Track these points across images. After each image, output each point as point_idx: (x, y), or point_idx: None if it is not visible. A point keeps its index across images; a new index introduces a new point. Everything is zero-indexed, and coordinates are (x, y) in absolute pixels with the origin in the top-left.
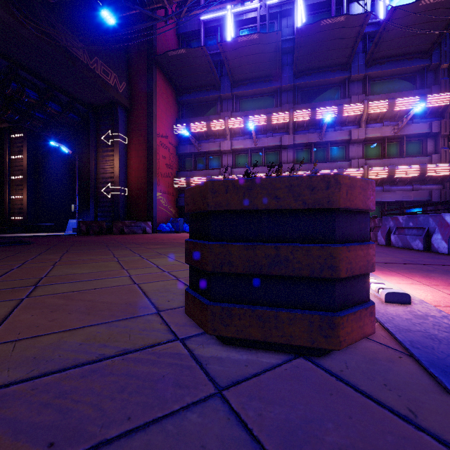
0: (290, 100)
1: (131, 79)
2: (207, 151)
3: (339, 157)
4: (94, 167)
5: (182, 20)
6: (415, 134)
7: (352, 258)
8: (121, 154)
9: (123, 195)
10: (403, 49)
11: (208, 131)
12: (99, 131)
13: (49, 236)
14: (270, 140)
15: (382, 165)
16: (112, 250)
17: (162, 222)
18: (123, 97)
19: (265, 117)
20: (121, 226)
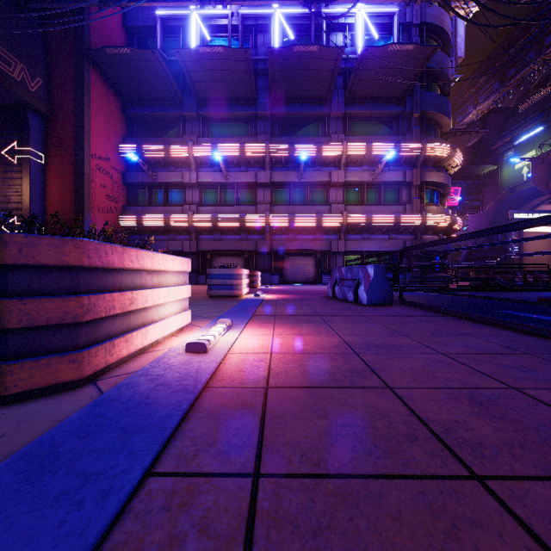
0: (267, 131)
1: (52, 76)
2: (165, 182)
3: (320, 200)
4: None
5: (132, 9)
6: (391, 182)
7: (32, 310)
8: (34, 177)
9: None
10: (379, 92)
11: (167, 157)
12: None
13: None
14: (244, 176)
15: (361, 212)
16: None
17: None
18: (37, 98)
19: (237, 147)
20: None
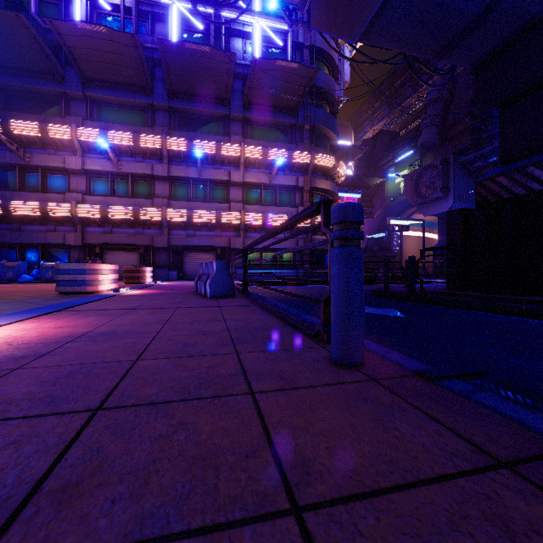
0: (166, 123)
1: None
2: (42, 166)
3: (220, 198)
4: None
5: None
6: (286, 185)
7: None
8: None
9: None
10: (274, 101)
11: (44, 138)
12: None
13: None
14: (139, 167)
15: (259, 212)
16: None
17: None
18: None
19: (131, 136)
20: None
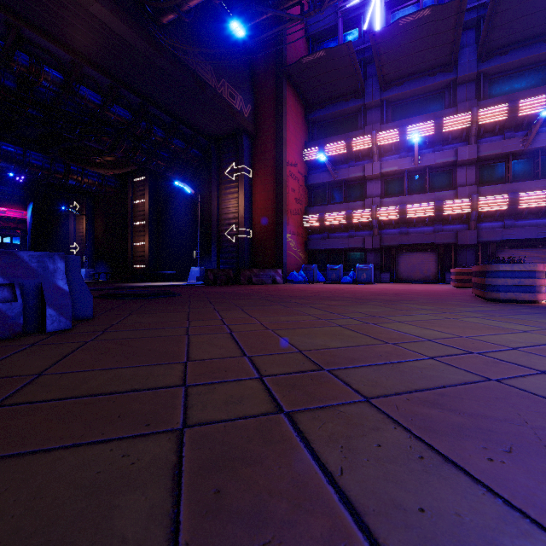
0: (471, 96)
1: (257, 100)
2: (345, 179)
3: None
4: (216, 207)
5: (313, 18)
6: None
7: None
8: (246, 190)
9: (248, 238)
10: None
11: (348, 153)
12: (221, 166)
13: (179, 286)
14: (438, 156)
15: None
16: (291, 307)
17: (291, 270)
18: (249, 122)
19: (432, 125)
20: (249, 275)
